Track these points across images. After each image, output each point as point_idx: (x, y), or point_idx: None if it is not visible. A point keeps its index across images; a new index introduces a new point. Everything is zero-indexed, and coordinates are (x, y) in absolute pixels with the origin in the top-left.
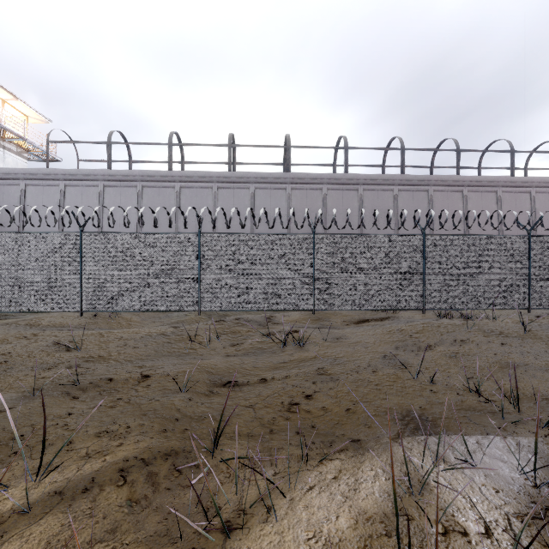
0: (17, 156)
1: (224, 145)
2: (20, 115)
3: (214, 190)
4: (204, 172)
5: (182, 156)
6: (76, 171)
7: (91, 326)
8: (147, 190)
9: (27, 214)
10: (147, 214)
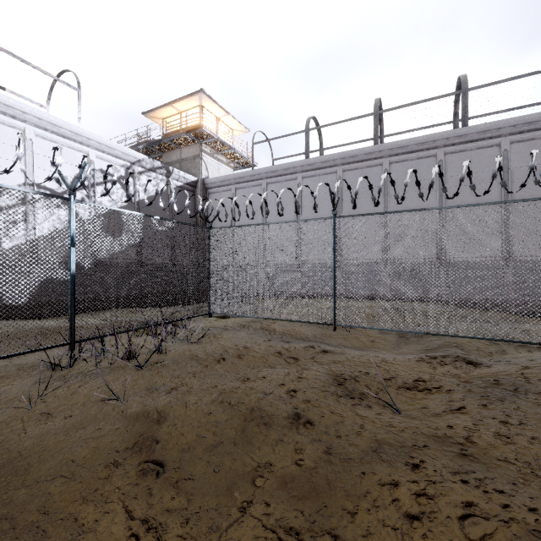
0: (226, 166)
1: (454, 93)
2: (227, 130)
3: (438, 157)
4: (425, 137)
5: (380, 129)
6: (277, 167)
7: (329, 339)
8: (348, 174)
9: (237, 215)
10: (349, 202)
